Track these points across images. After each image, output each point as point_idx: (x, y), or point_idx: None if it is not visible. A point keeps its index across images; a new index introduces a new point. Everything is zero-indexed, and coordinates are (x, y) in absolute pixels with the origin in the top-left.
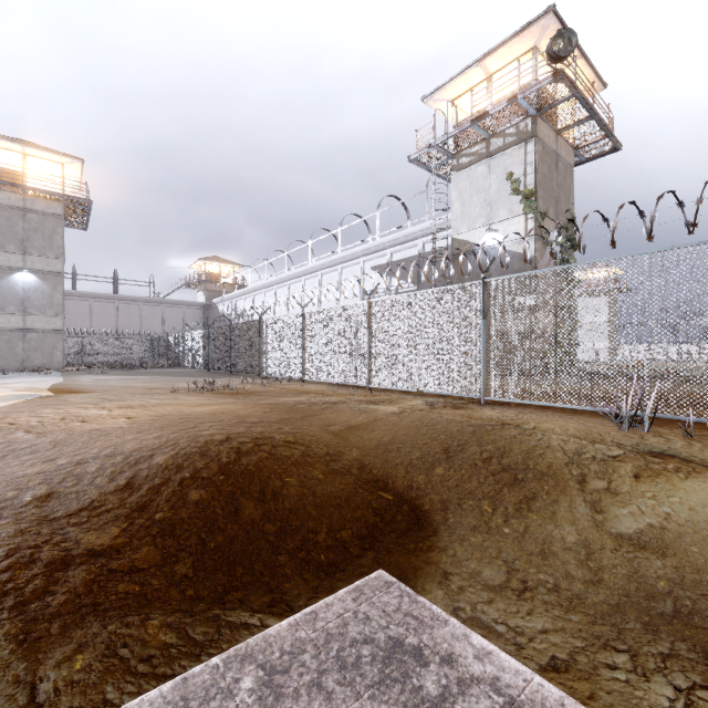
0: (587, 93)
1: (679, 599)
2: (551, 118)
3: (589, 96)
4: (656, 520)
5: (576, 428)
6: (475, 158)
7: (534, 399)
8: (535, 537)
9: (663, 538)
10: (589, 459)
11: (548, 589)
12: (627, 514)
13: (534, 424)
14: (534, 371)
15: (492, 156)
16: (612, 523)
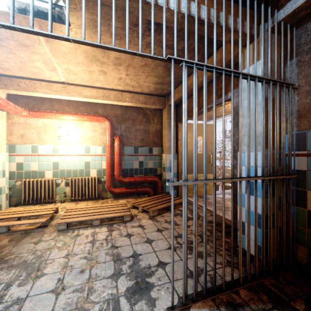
0: None
1: None
2: None
3: None
4: None
5: None
6: None
7: None
8: None
9: None
10: None
11: None
12: None
13: None
14: None
15: None
16: None
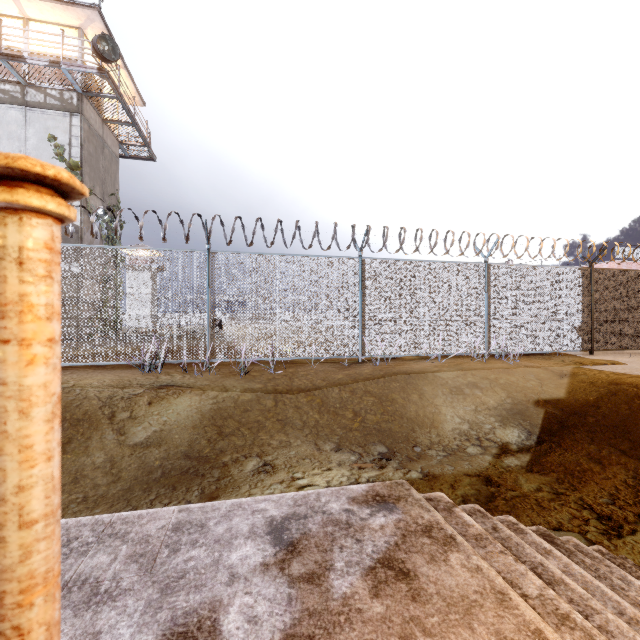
0: (130, 103)
1: (166, 466)
2: (98, 105)
3: (132, 104)
4: (159, 427)
5: (112, 379)
6: (5, 97)
7: (76, 361)
8: (70, 470)
9: (161, 436)
10: (119, 399)
11: (78, 502)
12: (142, 429)
13: (75, 382)
14: (76, 335)
15: (31, 107)
16: (131, 438)
